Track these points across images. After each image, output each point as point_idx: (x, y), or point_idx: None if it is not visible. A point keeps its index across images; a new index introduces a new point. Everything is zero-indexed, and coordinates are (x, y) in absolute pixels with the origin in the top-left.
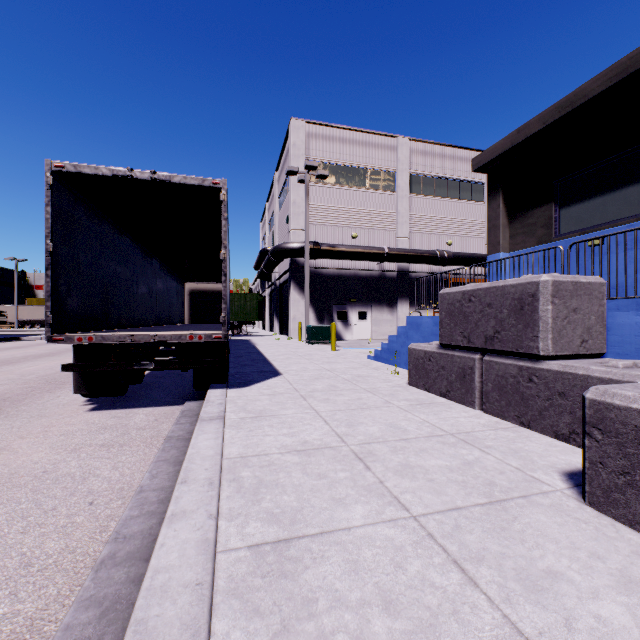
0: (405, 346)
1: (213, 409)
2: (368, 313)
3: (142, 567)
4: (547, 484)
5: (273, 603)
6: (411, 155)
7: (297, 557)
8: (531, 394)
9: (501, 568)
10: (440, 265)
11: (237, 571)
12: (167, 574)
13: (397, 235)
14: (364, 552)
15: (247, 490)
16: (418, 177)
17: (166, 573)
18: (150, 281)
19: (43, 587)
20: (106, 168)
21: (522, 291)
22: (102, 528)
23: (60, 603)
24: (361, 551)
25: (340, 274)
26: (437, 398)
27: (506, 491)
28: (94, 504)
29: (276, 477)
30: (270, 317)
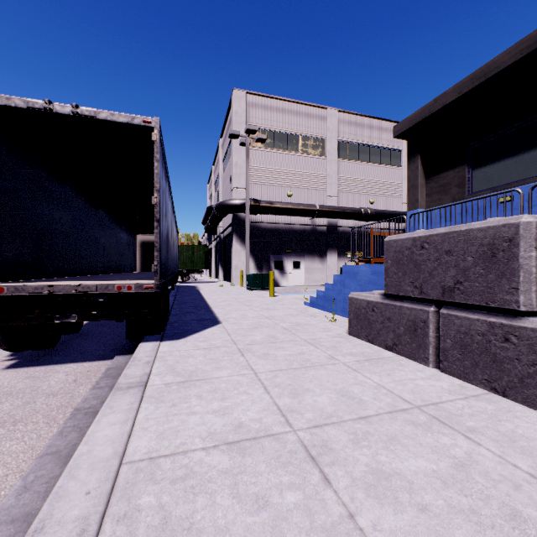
0: (341, 294)
1: (136, 371)
2: (301, 262)
3: None
4: None
5: None
6: (339, 124)
7: None
8: (507, 356)
9: None
10: (364, 221)
11: None
12: None
13: (327, 194)
14: None
15: None
16: (345, 144)
17: None
18: (97, 231)
19: None
20: (20, 99)
21: (494, 235)
22: None
23: None
24: None
25: (277, 228)
26: (383, 351)
27: None
28: None
29: (191, 508)
30: (216, 266)
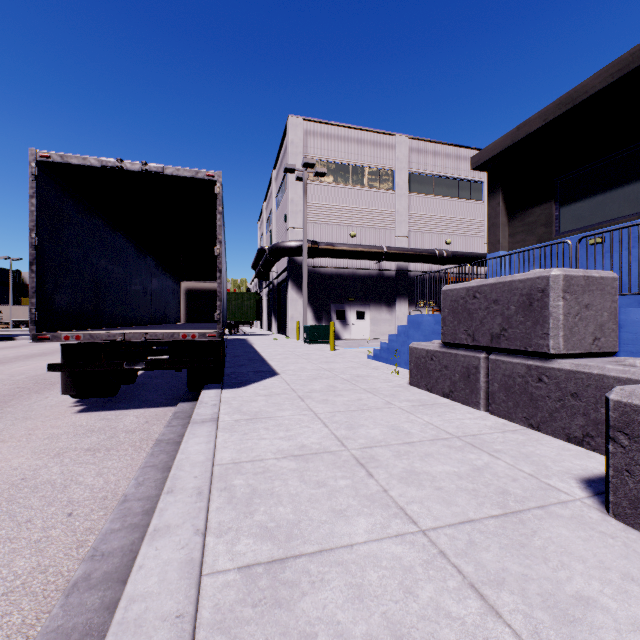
0: (405, 345)
1: (206, 411)
2: (366, 312)
3: (119, 590)
4: (565, 492)
5: (265, 639)
6: (410, 153)
7: (293, 581)
8: (541, 395)
9: (525, 593)
10: (439, 264)
11: (224, 599)
12: (143, 604)
13: (396, 234)
14: (369, 574)
15: (239, 500)
16: (417, 176)
17: (142, 602)
18: (144, 279)
19: (6, 614)
20: (95, 159)
21: (531, 286)
22: (79, 543)
23: (23, 634)
24: (365, 573)
25: (338, 273)
26: (440, 399)
27: (521, 501)
28: (73, 515)
29: (271, 485)
30: (268, 317)
